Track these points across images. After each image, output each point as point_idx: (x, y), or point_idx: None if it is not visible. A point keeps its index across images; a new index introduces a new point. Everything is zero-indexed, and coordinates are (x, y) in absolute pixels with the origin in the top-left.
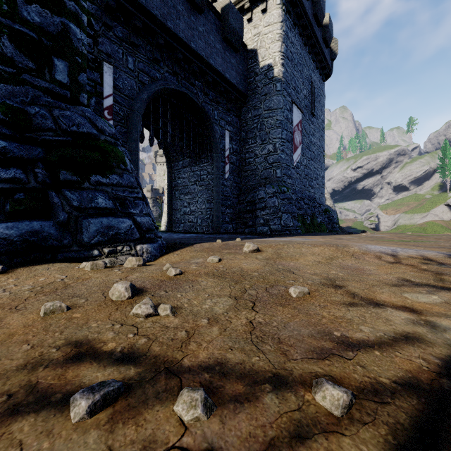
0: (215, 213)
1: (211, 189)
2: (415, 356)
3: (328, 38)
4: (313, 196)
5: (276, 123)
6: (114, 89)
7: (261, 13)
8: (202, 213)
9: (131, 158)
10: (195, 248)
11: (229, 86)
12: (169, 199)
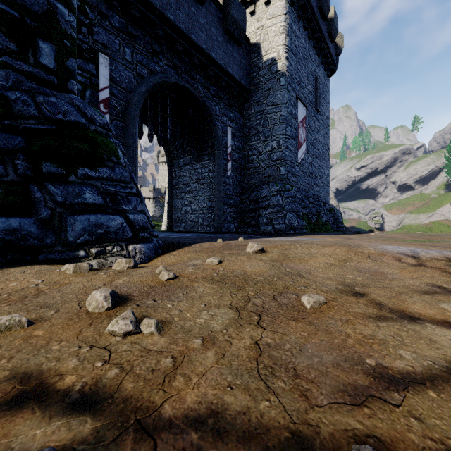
0: (217, 212)
1: (212, 188)
2: None
3: (333, 32)
4: (317, 194)
5: (280, 119)
6: (110, 81)
7: (264, 5)
8: (203, 212)
9: (128, 154)
10: (194, 248)
11: (231, 80)
12: (170, 197)
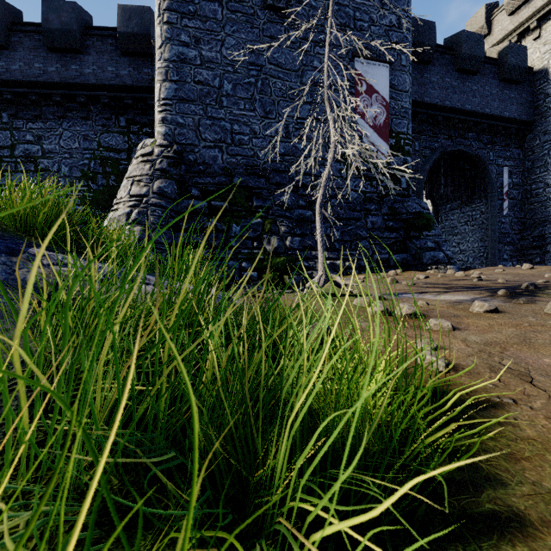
0: (491, 251)
1: (484, 228)
2: None
3: None
4: None
5: None
6: None
7: None
8: (474, 252)
9: None
10: (482, 269)
11: (508, 122)
12: None
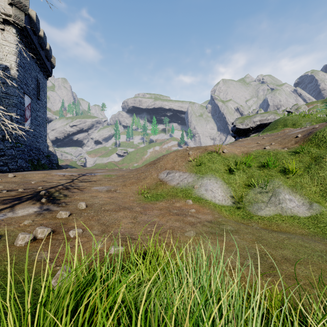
0: None
1: None
2: (54, 185)
3: (49, 57)
4: (39, 147)
5: (13, 104)
6: None
7: None
8: None
9: None
10: None
11: None
12: None
